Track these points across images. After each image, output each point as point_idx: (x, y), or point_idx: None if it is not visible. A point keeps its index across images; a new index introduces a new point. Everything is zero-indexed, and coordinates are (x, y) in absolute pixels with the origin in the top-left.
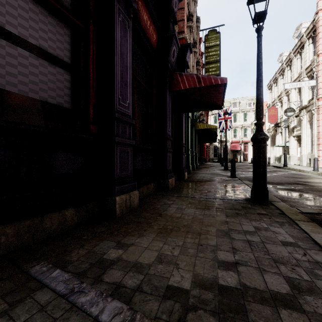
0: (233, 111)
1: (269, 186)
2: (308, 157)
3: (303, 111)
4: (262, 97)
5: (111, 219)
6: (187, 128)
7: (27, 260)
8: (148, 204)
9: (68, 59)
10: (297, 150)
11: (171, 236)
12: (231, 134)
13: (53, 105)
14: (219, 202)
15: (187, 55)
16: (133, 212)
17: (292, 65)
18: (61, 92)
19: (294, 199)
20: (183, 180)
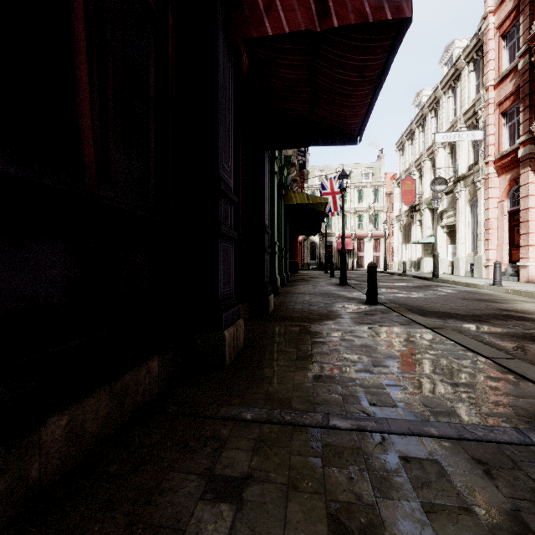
0: None
1: (468, 327)
2: (468, 262)
3: (459, 184)
4: None
5: None
6: (272, 197)
7: None
8: None
9: None
10: (447, 250)
11: None
12: (338, 223)
13: None
14: (470, 474)
15: None
16: None
17: (440, 108)
18: None
19: None
20: (267, 317)
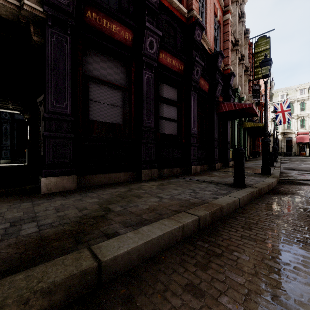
0: (299, 99)
1: (297, 172)
2: None
3: None
4: (267, 119)
5: (190, 174)
6: (234, 128)
7: (174, 176)
8: (204, 172)
9: (176, 118)
10: None
11: (213, 177)
12: (296, 125)
13: (171, 134)
14: None
15: (231, 80)
16: (198, 173)
17: None
18: (175, 130)
19: (298, 176)
20: (228, 167)
